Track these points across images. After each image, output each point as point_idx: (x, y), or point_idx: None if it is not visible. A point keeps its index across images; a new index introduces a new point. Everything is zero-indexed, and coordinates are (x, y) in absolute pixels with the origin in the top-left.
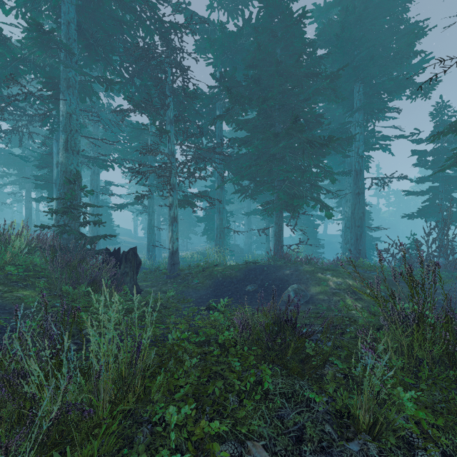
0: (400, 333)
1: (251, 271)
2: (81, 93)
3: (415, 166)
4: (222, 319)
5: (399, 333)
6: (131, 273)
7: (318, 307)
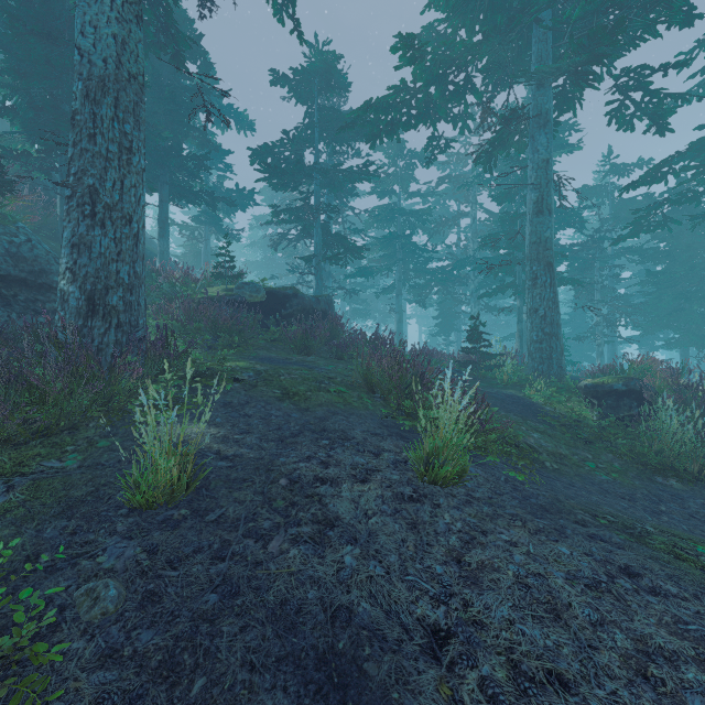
0: None
1: None
2: None
3: None
4: None
5: None
6: None
7: None
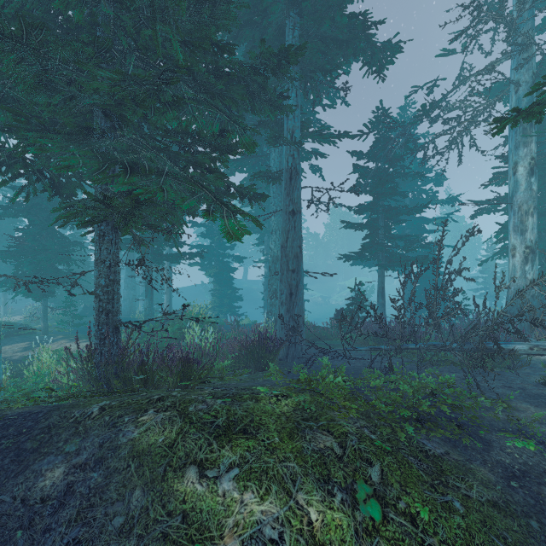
0: None
1: None
2: None
3: (353, 190)
4: None
5: None
6: None
7: None
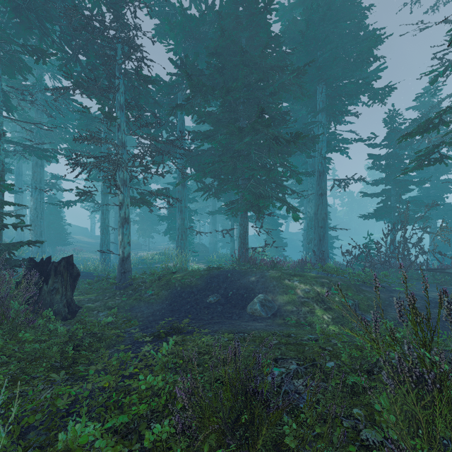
0: (415, 401)
1: (214, 279)
2: (11, 67)
3: (370, 169)
4: (160, 383)
5: (412, 400)
6: (62, 290)
7: (286, 321)
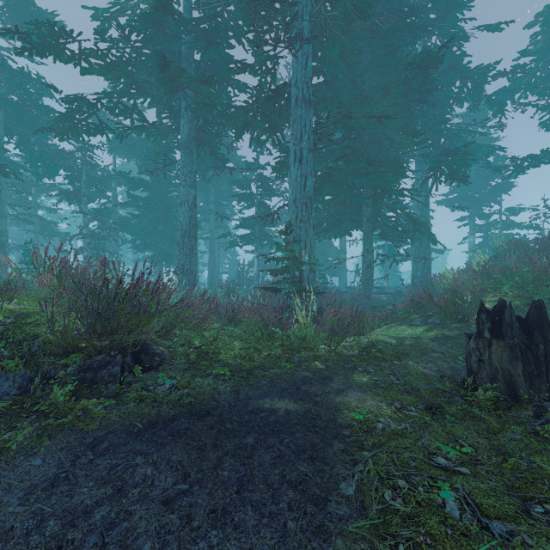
0: None
1: None
2: None
3: None
4: None
5: None
6: None
7: None
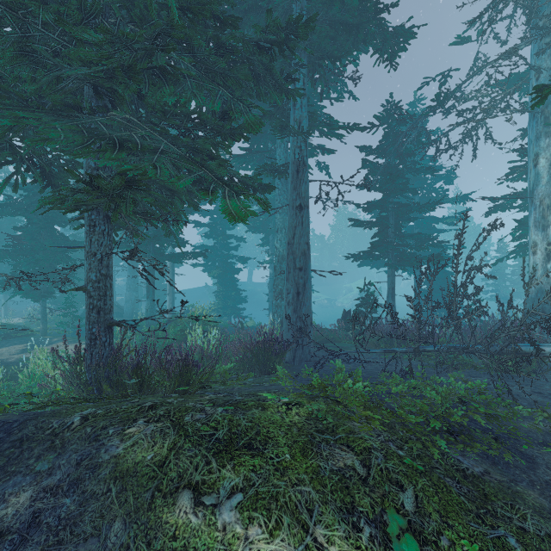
0: None
1: None
2: None
3: (361, 187)
4: None
5: None
6: None
7: None
